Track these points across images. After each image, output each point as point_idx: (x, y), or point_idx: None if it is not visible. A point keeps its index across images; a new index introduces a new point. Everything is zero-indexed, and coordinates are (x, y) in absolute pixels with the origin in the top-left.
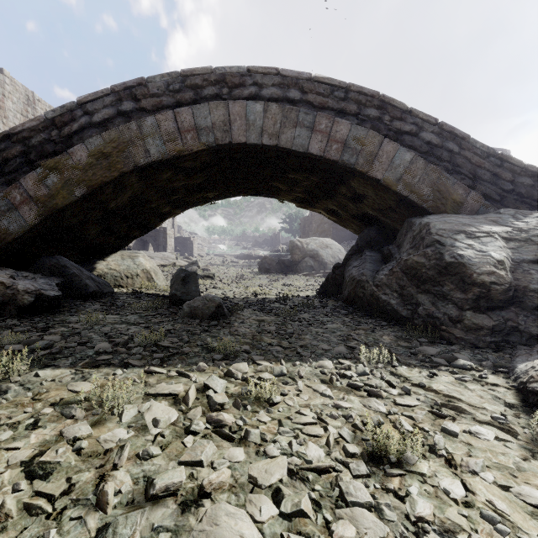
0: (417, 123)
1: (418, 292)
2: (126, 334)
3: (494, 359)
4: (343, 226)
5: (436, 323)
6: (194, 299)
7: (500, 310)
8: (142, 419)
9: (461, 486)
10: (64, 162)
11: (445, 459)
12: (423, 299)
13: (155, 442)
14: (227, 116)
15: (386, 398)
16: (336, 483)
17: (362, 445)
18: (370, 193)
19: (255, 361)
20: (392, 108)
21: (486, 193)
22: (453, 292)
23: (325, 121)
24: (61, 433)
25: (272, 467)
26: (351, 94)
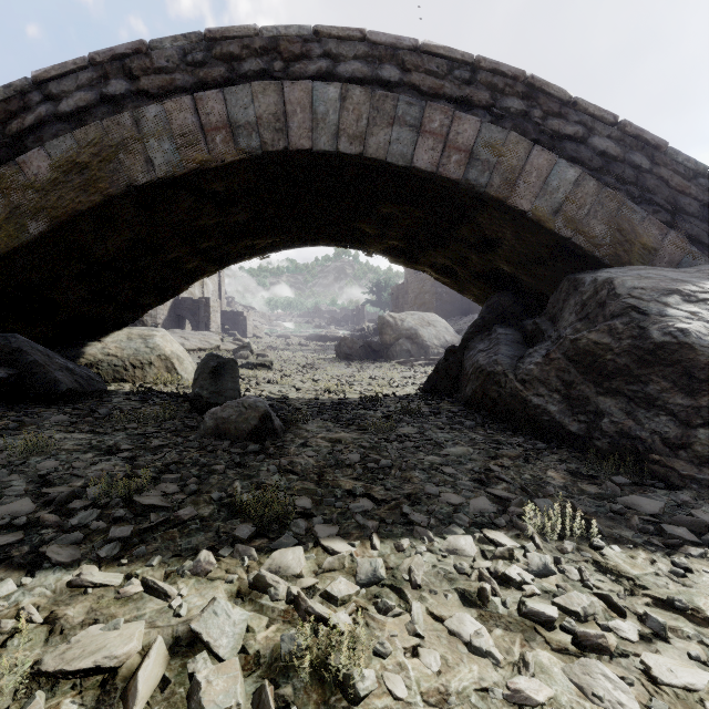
0: (585, 122)
1: (598, 392)
2: (82, 475)
3: None
4: (458, 291)
5: (638, 447)
6: (224, 405)
7: None
8: None
9: None
10: (10, 178)
11: None
12: (608, 405)
13: None
14: (281, 106)
15: (619, 656)
16: None
17: None
18: (507, 236)
19: (319, 539)
20: (546, 97)
21: (692, 235)
22: (668, 394)
23: (440, 116)
24: None
25: None
26: (481, 74)
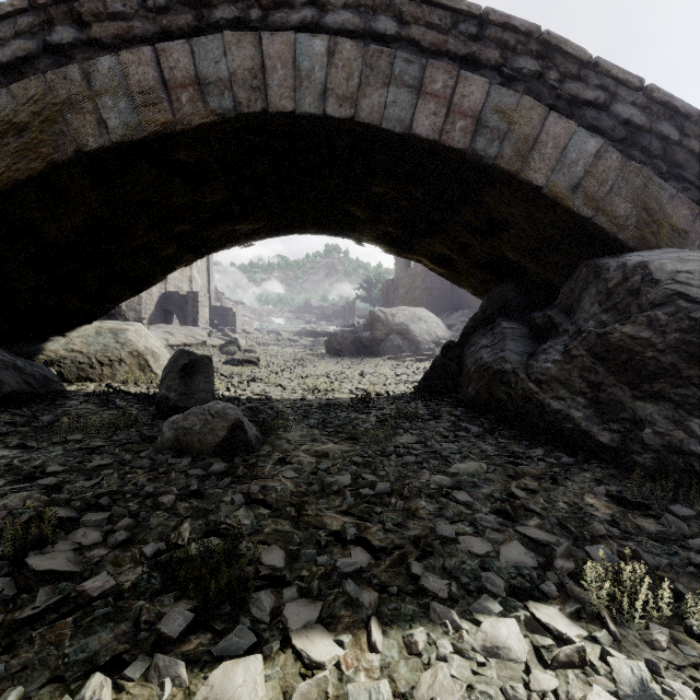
0: (607, 86)
1: (635, 396)
2: None
3: None
4: (456, 283)
5: (694, 466)
6: (187, 412)
7: None
8: None
9: None
10: None
11: None
12: (649, 412)
13: None
14: (258, 60)
15: None
16: None
17: None
18: (517, 217)
19: (290, 634)
20: (564, 57)
21: None
22: None
23: (443, 76)
24: None
25: None
26: (490, 29)
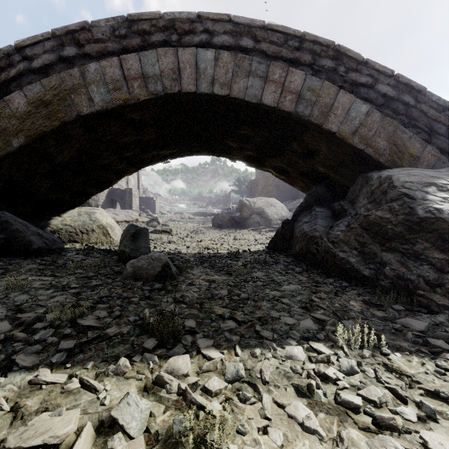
0: (373, 74)
1: (382, 250)
2: (44, 305)
3: None
4: (290, 184)
5: (409, 286)
6: (139, 258)
7: None
8: None
9: None
10: None
11: None
12: (389, 258)
13: None
14: (176, 64)
15: (405, 432)
16: None
17: None
18: (323, 148)
19: (200, 349)
20: (348, 58)
21: (442, 148)
22: (429, 251)
23: (279, 71)
24: None
25: None
26: (306, 44)
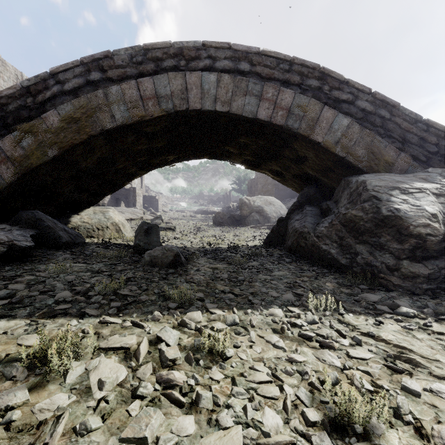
0: (353, 92)
1: (356, 242)
2: (88, 282)
3: (434, 306)
4: (285, 185)
5: (374, 271)
6: (154, 249)
7: (434, 259)
8: (88, 379)
9: None
10: (38, 126)
11: (414, 427)
12: (361, 249)
13: (98, 409)
14: (184, 85)
15: (338, 350)
16: None
17: (322, 410)
18: (311, 155)
19: (208, 309)
20: (331, 79)
21: (414, 155)
22: (390, 242)
23: (272, 90)
24: None
25: None
26: (295, 66)
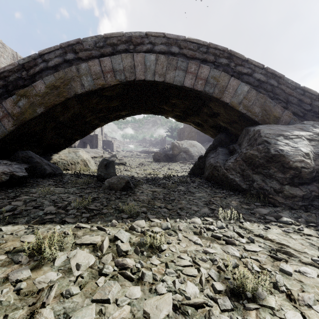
0: (251, 67)
1: (253, 173)
2: (66, 200)
3: (306, 217)
4: (204, 133)
5: (265, 193)
6: (112, 178)
7: (307, 185)
8: (69, 263)
9: (301, 318)
10: (30, 91)
11: (286, 294)
12: (256, 178)
13: (76, 282)
14: (132, 63)
15: (238, 245)
16: (209, 317)
17: (225, 283)
18: (222, 112)
19: (149, 218)
20: (236, 58)
21: (294, 111)
22: (276, 173)
23: (194, 66)
24: (8, 276)
25: (161, 304)
26: (210, 49)
